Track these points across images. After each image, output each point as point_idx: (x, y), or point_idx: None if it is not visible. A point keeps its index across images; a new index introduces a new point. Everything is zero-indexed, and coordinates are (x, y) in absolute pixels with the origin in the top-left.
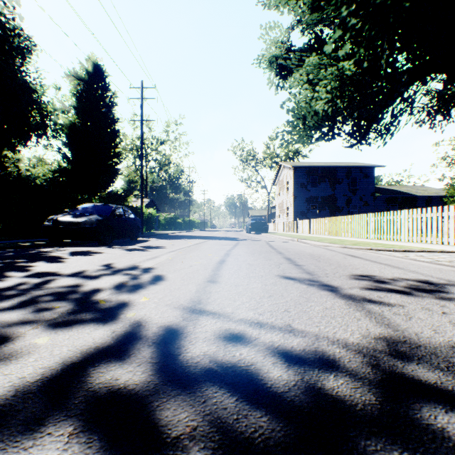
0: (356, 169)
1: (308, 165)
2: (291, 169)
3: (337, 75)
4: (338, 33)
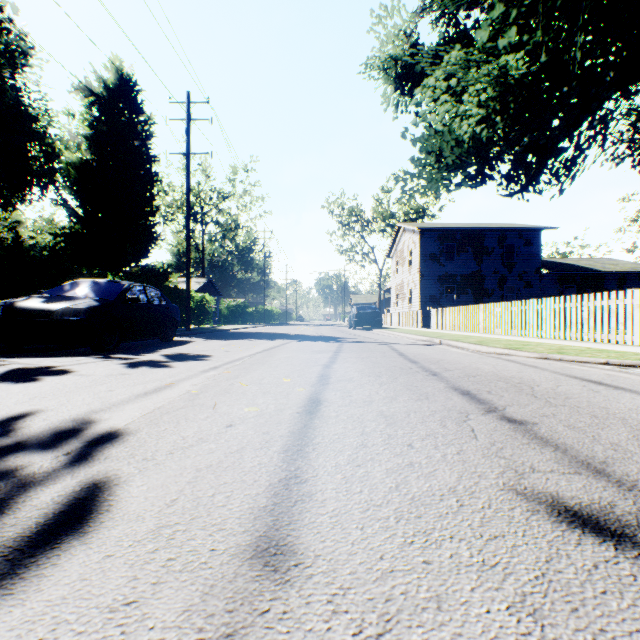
0: (513, 233)
1: (442, 226)
2: (416, 233)
3: (497, 75)
4: (498, 9)
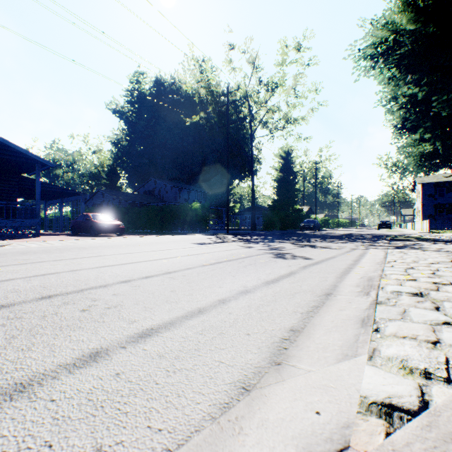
0: None
1: (434, 181)
2: (420, 184)
3: (419, 151)
4: (420, 130)
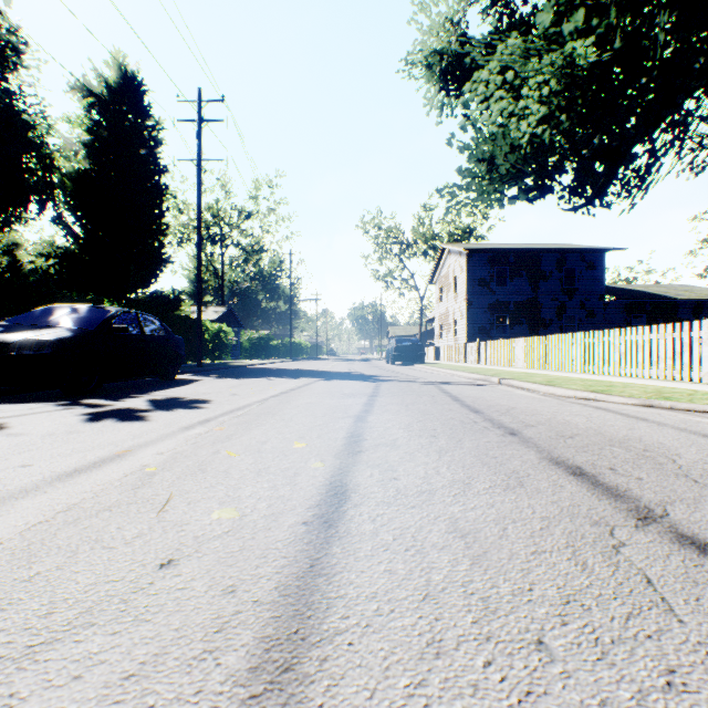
0: (574, 255)
1: (493, 247)
2: (463, 255)
3: (562, 65)
4: None
